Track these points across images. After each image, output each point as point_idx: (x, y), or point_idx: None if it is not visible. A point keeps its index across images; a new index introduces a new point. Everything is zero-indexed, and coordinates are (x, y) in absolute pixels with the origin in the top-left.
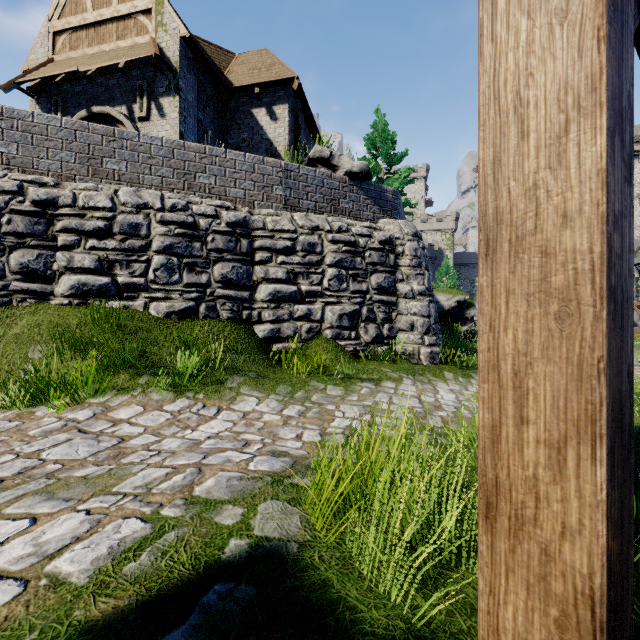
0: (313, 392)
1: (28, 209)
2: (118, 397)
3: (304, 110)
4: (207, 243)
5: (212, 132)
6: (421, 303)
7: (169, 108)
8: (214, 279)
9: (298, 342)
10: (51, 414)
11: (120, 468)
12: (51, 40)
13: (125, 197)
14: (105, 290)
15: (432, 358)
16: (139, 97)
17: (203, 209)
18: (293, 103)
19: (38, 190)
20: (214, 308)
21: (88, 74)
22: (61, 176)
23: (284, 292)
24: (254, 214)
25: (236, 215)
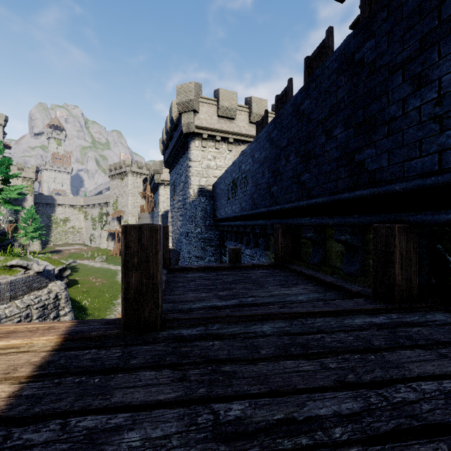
0: None
1: None
2: None
3: None
4: None
5: None
6: (69, 316)
7: None
8: None
9: None
10: None
11: None
12: None
13: None
14: None
15: None
16: None
17: None
18: None
19: None
20: None
21: None
22: None
23: None
24: None
25: None
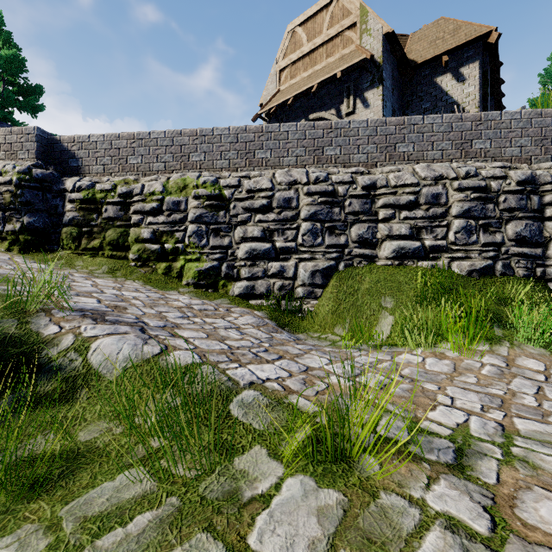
0: None
1: (361, 193)
2: (497, 347)
3: (492, 62)
4: (498, 204)
5: (396, 110)
6: None
7: (373, 98)
8: (506, 238)
9: None
10: (462, 357)
11: None
12: (278, 77)
13: (424, 172)
14: (417, 252)
15: None
16: (346, 97)
17: (491, 172)
18: (481, 58)
19: (363, 178)
20: (509, 266)
21: (313, 91)
22: (367, 165)
23: None
24: (532, 170)
25: (523, 173)
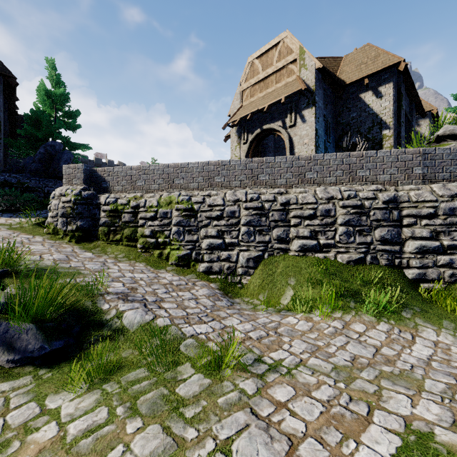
0: None
1: (279, 208)
2: (345, 315)
3: (405, 80)
4: (369, 216)
5: (330, 119)
6: None
7: (308, 116)
8: (375, 239)
9: (441, 283)
10: (321, 321)
11: (405, 372)
12: (241, 95)
13: (321, 194)
14: (314, 248)
15: None
16: (289, 114)
17: (366, 194)
18: (396, 79)
19: (281, 197)
20: (375, 258)
21: (264, 111)
22: (286, 186)
23: (428, 246)
24: (398, 190)
25: (388, 195)
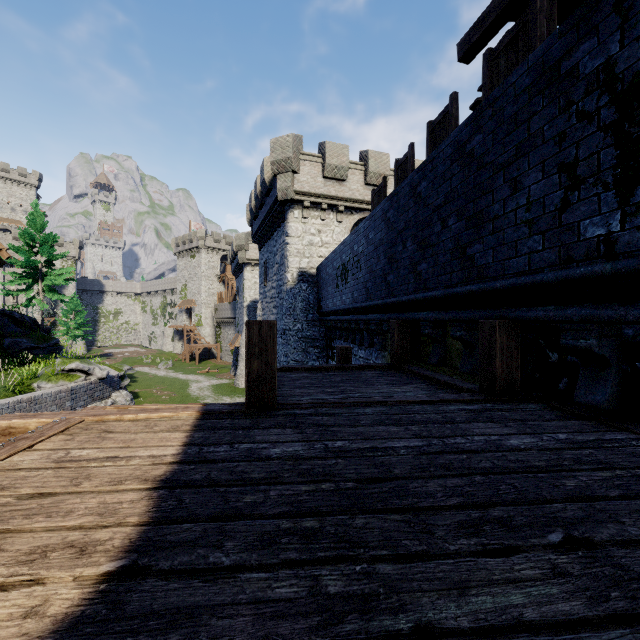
0: None
1: None
2: None
3: None
4: None
5: None
6: None
7: None
8: None
9: None
10: None
11: None
12: None
13: None
14: None
15: None
16: None
17: None
18: None
19: None
20: None
21: None
22: None
23: None
24: None
25: None
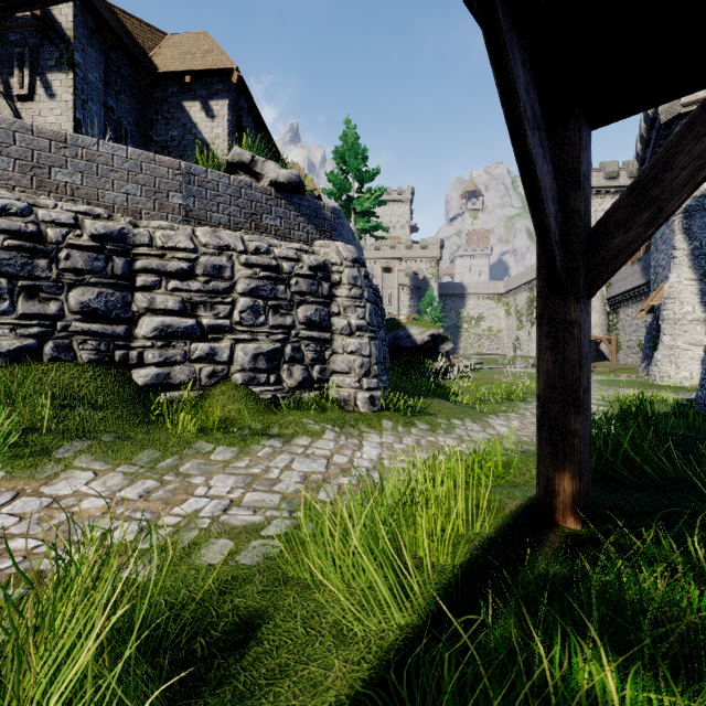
0: (190, 458)
1: None
2: None
3: (250, 109)
4: (59, 261)
5: (130, 125)
6: (360, 340)
7: (60, 87)
8: (69, 309)
9: (196, 389)
10: None
11: None
12: None
13: None
14: None
15: (371, 404)
16: (18, 69)
17: (54, 215)
18: (236, 100)
19: None
20: (68, 347)
21: None
22: None
23: (176, 327)
24: (140, 226)
25: (108, 226)
